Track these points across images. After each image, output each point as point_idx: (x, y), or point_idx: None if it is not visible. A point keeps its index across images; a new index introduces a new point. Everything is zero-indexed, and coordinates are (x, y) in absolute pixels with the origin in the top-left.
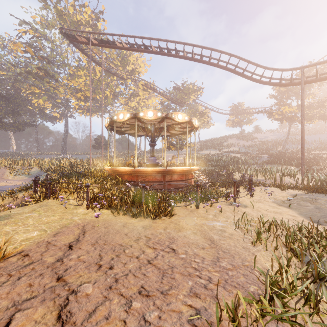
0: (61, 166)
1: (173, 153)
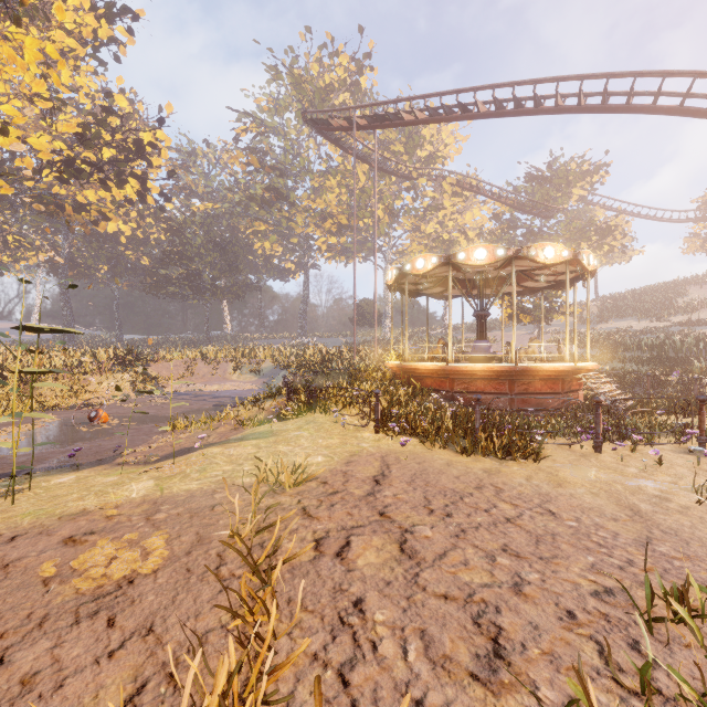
0: (307, 360)
1: (526, 330)
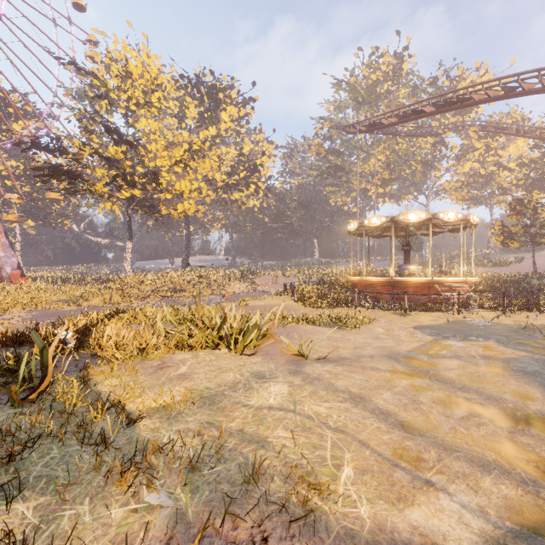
0: (332, 276)
1: None
